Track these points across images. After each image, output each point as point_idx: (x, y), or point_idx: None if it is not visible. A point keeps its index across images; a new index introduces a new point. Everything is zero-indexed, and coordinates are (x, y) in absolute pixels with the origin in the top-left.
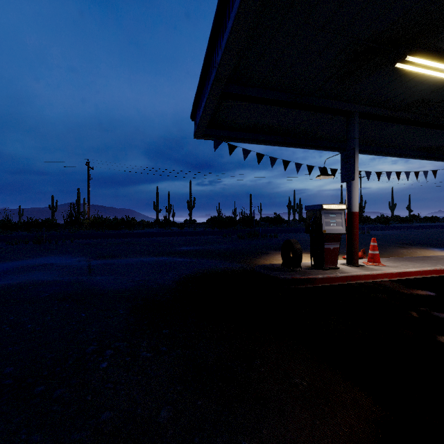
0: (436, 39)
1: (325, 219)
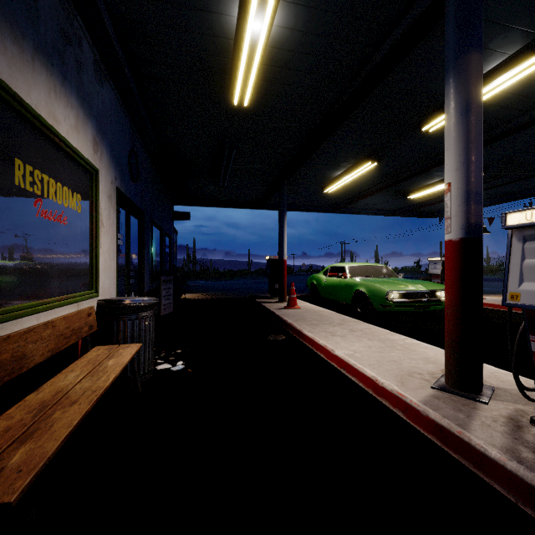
0: (409, 190)
1: (431, 266)
